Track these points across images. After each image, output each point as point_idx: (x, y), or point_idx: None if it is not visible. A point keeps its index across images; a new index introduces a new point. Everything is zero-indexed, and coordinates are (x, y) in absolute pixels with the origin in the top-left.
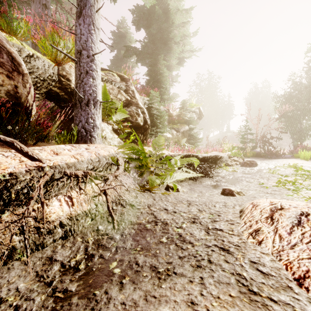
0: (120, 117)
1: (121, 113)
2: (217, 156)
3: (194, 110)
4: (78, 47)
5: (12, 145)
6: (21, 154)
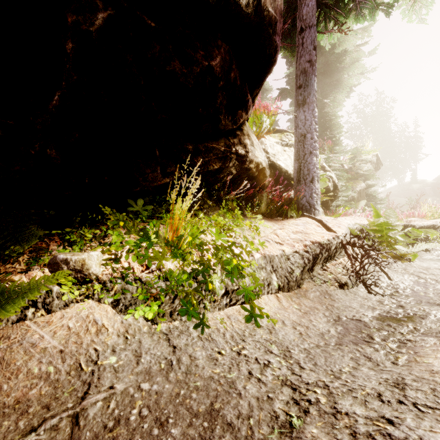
0: (321, 187)
1: (321, 182)
2: (435, 226)
3: (373, 160)
4: (303, 131)
5: (321, 222)
6: (324, 227)
